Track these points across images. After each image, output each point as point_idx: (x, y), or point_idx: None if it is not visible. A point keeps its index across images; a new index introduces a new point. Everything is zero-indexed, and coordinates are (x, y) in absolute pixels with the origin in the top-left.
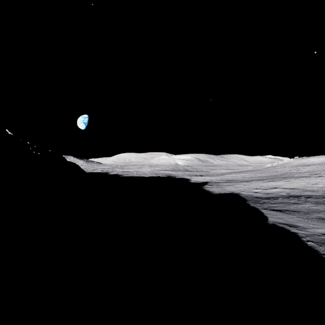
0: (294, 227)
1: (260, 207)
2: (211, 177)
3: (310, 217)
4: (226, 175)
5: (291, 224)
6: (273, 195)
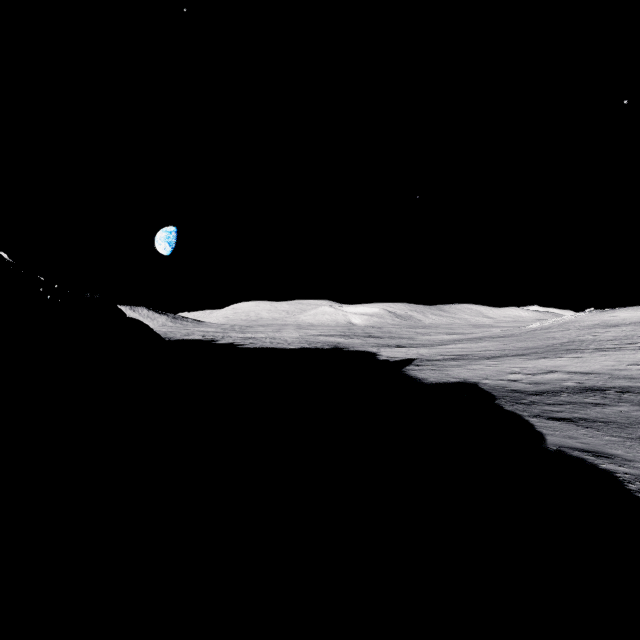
0: (605, 457)
1: (525, 412)
2: (420, 349)
3: (635, 435)
4: (449, 345)
5: (597, 451)
6: (550, 386)
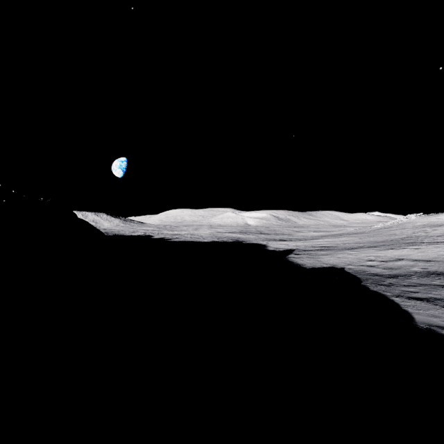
0: None
1: (388, 292)
2: (297, 242)
3: None
4: (318, 239)
5: None
6: (401, 271)
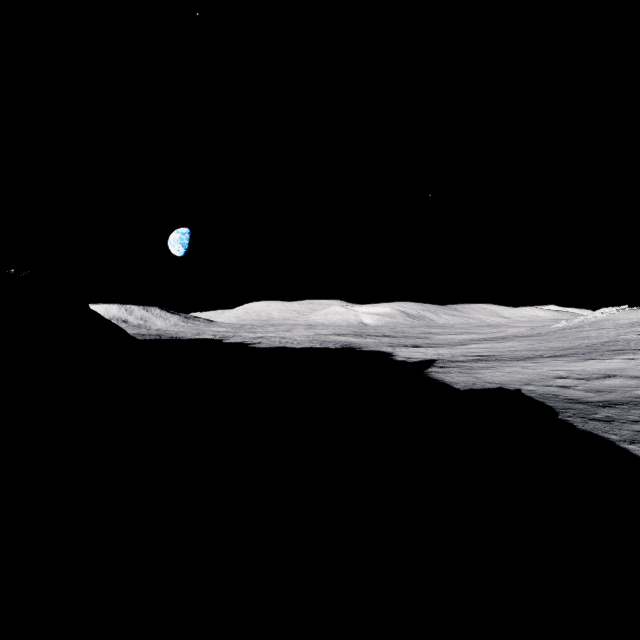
0: None
1: (611, 434)
2: (439, 349)
3: None
4: (470, 345)
5: None
6: (619, 395)
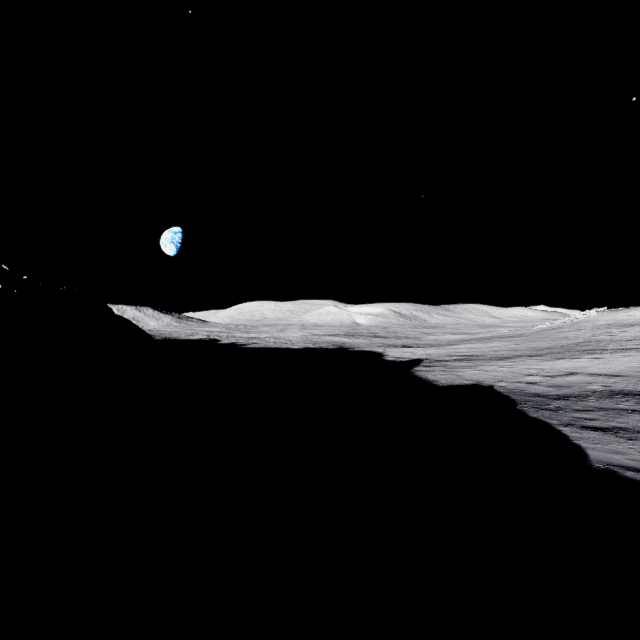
0: None
1: (553, 420)
2: (427, 349)
3: None
4: (457, 345)
5: None
6: (574, 390)
